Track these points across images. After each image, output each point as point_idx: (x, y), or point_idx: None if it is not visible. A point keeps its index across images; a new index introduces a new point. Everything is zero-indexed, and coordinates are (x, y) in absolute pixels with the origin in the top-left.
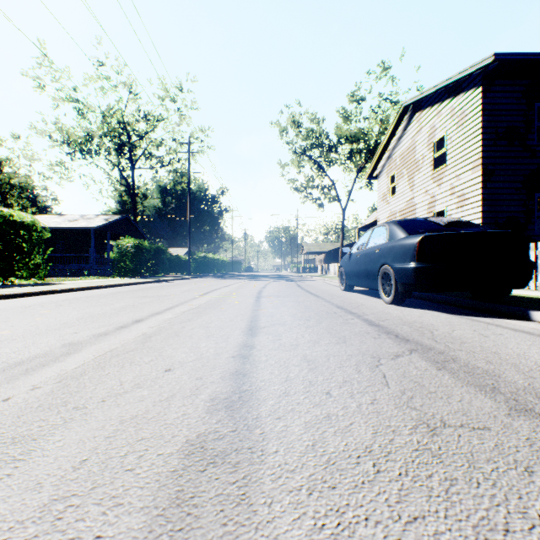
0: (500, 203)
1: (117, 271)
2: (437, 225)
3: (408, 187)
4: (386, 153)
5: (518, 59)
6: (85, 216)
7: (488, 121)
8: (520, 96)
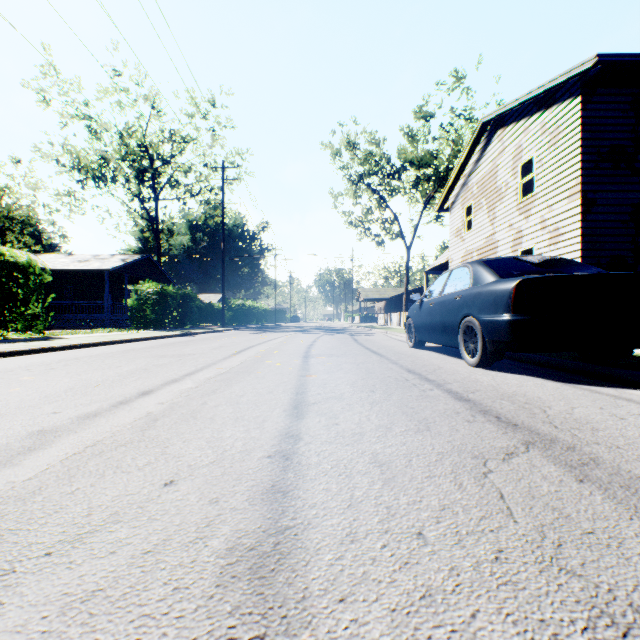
0: (603, 240)
1: (136, 322)
2: (536, 266)
3: (488, 221)
4: (460, 179)
5: (626, 61)
6: (98, 256)
7: (589, 138)
8: (627, 108)
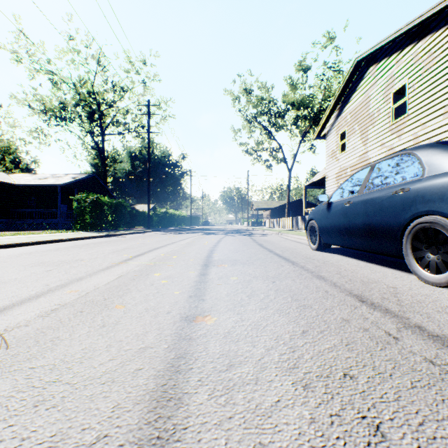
0: None
1: (77, 225)
2: None
3: (361, 142)
4: (335, 111)
5: None
6: (55, 175)
7: None
8: None
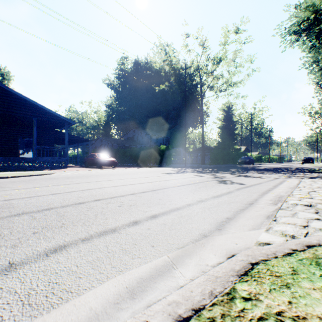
0: None
1: None
2: (306, 158)
3: None
4: None
5: None
6: None
7: None
8: None
